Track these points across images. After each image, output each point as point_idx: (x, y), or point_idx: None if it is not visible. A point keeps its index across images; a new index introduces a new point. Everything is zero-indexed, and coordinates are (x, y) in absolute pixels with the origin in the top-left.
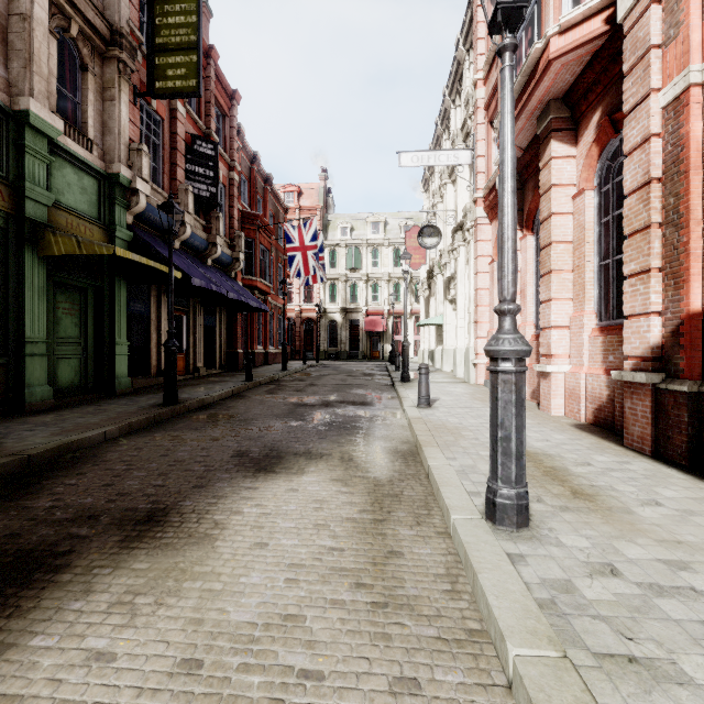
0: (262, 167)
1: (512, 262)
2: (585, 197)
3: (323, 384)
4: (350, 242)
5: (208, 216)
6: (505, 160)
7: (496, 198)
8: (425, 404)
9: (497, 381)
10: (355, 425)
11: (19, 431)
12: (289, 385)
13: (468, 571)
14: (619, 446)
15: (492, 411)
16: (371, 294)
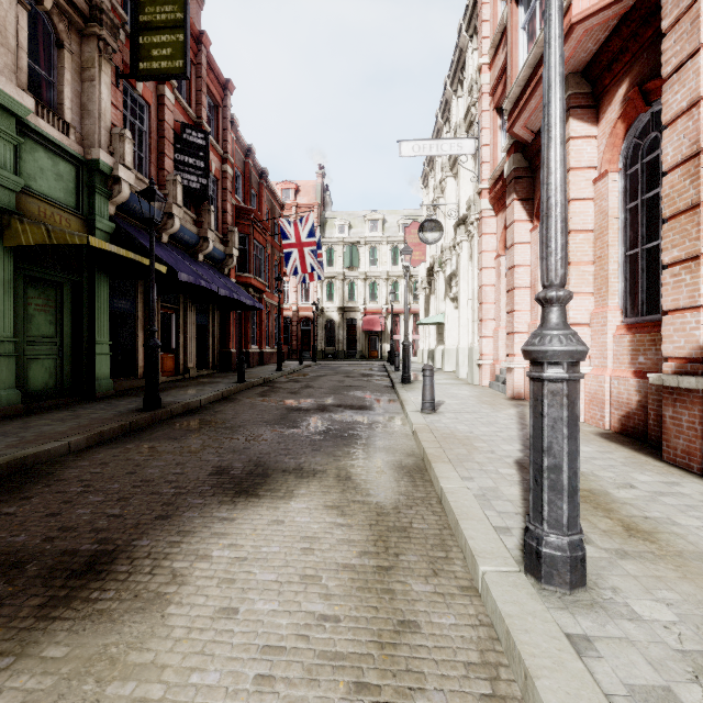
0: (257, 161)
1: (561, 234)
2: (609, 180)
3: (320, 385)
4: (348, 240)
5: (199, 209)
6: (552, 100)
7: (503, 188)
8: (429, 409)
9: (542, 391)
10: (354, 433)
11: None
12: (284, 387)
13: (513, 662)
14: (659, 460)
15: (534, 431)
16: (369, 292)
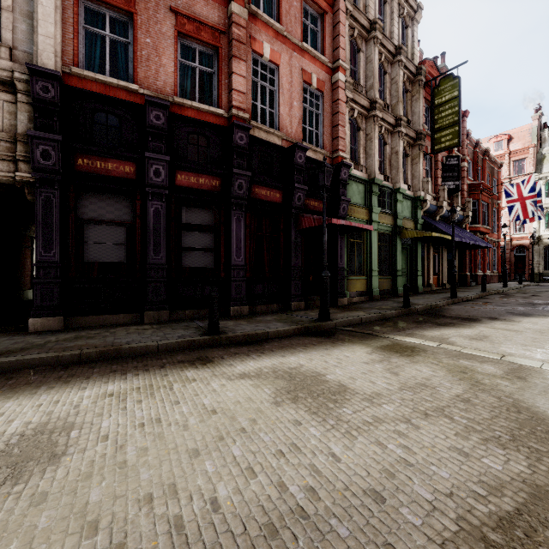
0: (481, 146)
1: None
2: None
3: (545, 296)
4: None
5: (451, 196)
6: None
7: None
8: None
9: None
10: None
11: (411, 300)
12: (515, 295)
13: None
14: None
15: None
16: None
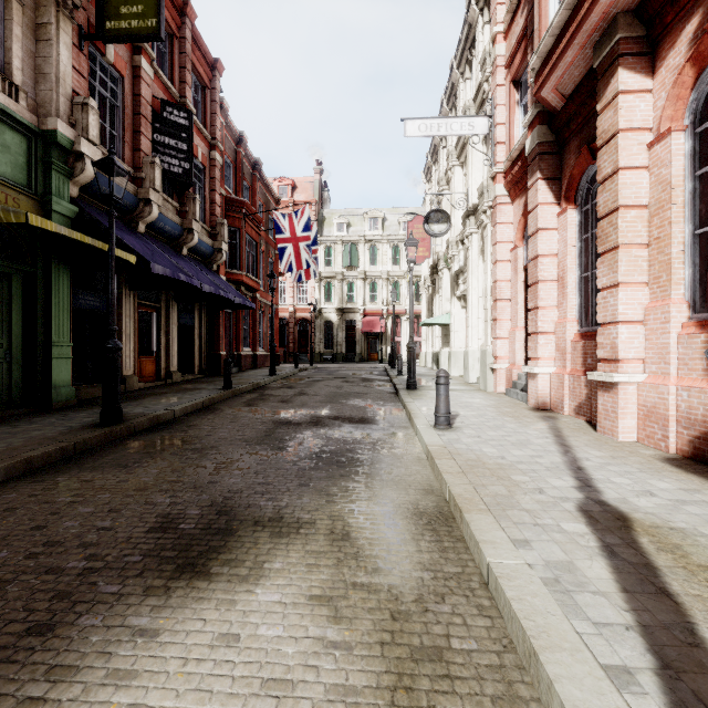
0: (249, 151)
1: None
2: (672, 141)
3: (315, 392)
4: (346, 238)
5: (183, 197)
6: None
7: (522, 170)
8: (444, 424)
9: None
10: (353, 457)
11: None
12: (275, 394)
13: None
14: None
15: None
16: (368, 293)
